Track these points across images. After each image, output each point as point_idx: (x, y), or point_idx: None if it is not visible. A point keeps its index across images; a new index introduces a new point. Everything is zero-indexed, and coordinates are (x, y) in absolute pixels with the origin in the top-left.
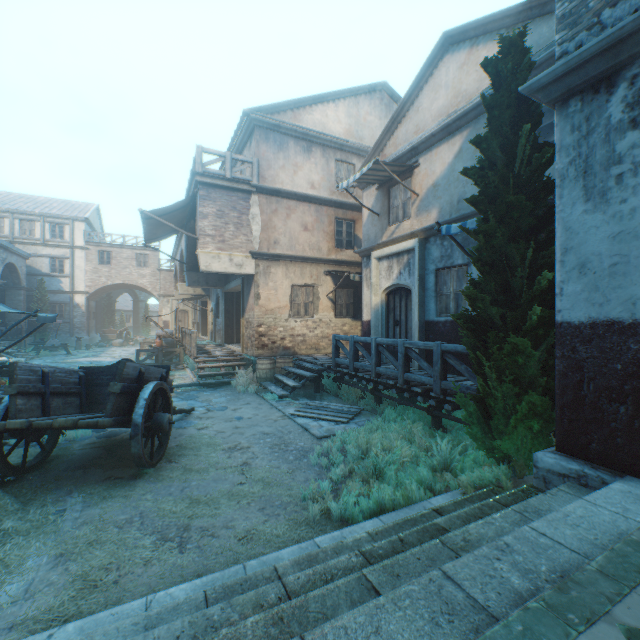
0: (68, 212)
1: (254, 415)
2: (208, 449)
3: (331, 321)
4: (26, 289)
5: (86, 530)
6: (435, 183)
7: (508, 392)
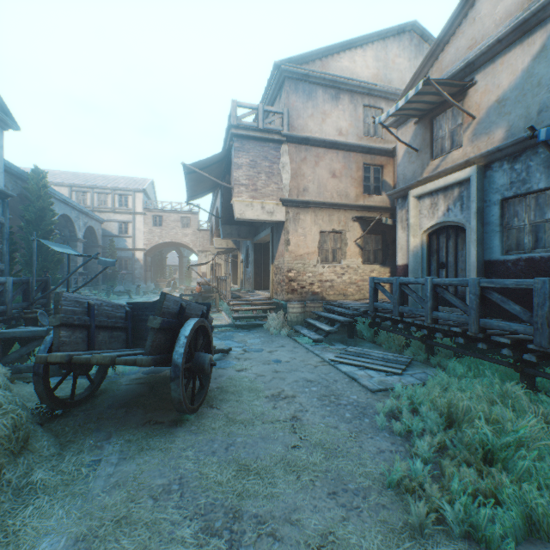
0: (131, 185)
1: (291, 359)
2: (250, 395)
3: (359, 267)
4: (101, 247)
5: (116, 497)
6: (500, 98)
7: None
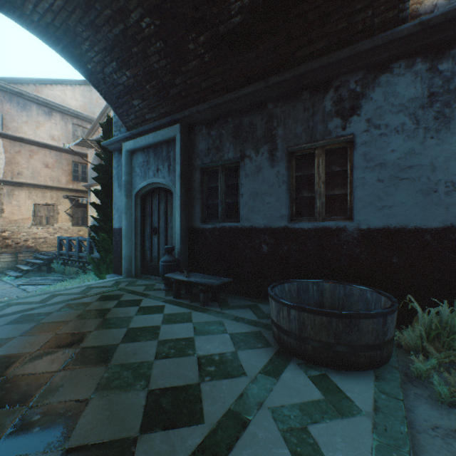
0: None
1: None
2: None
3: (69, 228)
4: None
5: None
6: None
7: (104, 255)
